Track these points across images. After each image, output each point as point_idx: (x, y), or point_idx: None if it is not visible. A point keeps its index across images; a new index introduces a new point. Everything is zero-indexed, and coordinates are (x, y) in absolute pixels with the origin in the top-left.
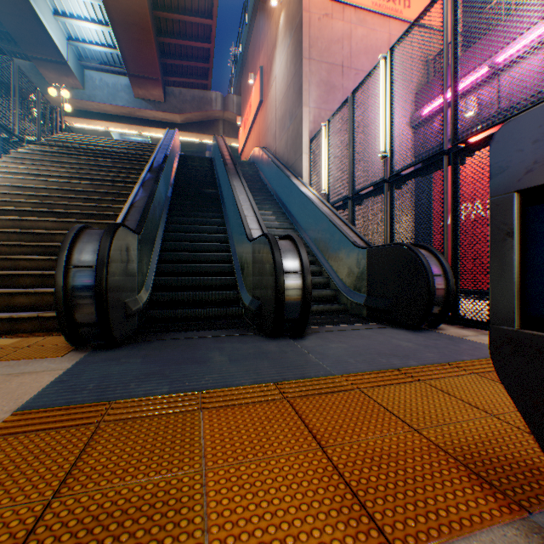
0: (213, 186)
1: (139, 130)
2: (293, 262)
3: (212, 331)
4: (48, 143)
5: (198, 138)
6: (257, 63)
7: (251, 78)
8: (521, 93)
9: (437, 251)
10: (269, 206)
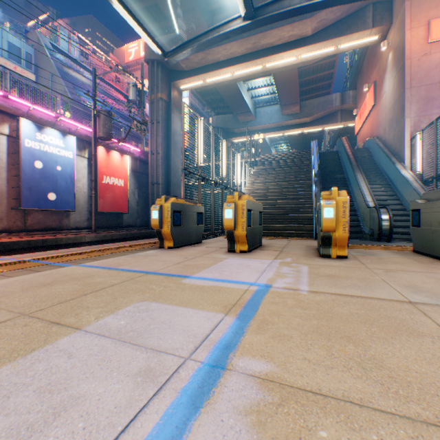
0: (340, 172)
1: (282, 133)
2: (385, 216)
3: (353, 239)
4: (259, 163)
5: (320, 128)
6: (369, 75)
7: (364, 88)
8: None
9: None
10: (379, 182)
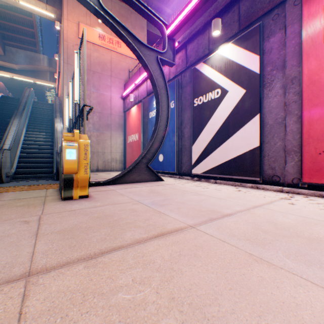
0: None
1: None
2: None
3: None
4: None
5: (33, 80)
6: (60, 49)
7: (56, 57)
8: (142, 96)
9: None
10: (46, 130)
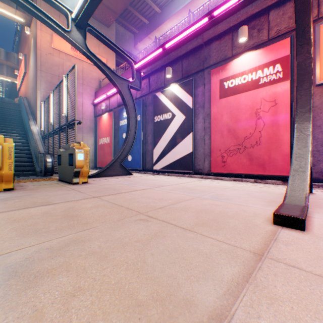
0: None
1: None
2: None
3: None
4: None
5: None
6: (25, 48)
7: (21, 56)
8: (113, 106)
9: (53, 155)
10: (19, 132)
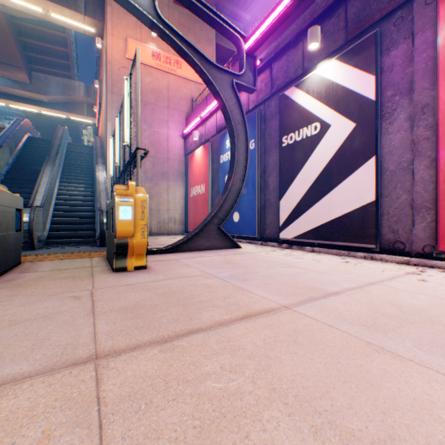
0: None
1: (7, 103)
2: (27, 218)
3: None
4: None
5: (65, 115)
6: (101, 73)
7: (96, 84)
8: (210, 134)
9: None
10: (85, 181)
